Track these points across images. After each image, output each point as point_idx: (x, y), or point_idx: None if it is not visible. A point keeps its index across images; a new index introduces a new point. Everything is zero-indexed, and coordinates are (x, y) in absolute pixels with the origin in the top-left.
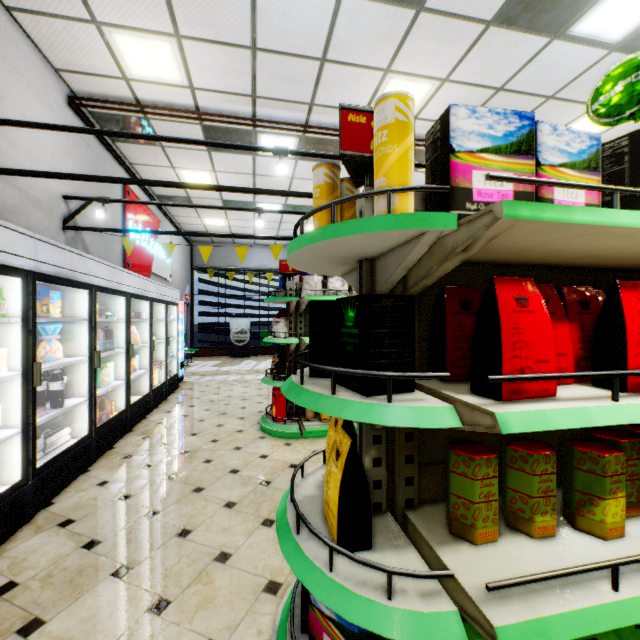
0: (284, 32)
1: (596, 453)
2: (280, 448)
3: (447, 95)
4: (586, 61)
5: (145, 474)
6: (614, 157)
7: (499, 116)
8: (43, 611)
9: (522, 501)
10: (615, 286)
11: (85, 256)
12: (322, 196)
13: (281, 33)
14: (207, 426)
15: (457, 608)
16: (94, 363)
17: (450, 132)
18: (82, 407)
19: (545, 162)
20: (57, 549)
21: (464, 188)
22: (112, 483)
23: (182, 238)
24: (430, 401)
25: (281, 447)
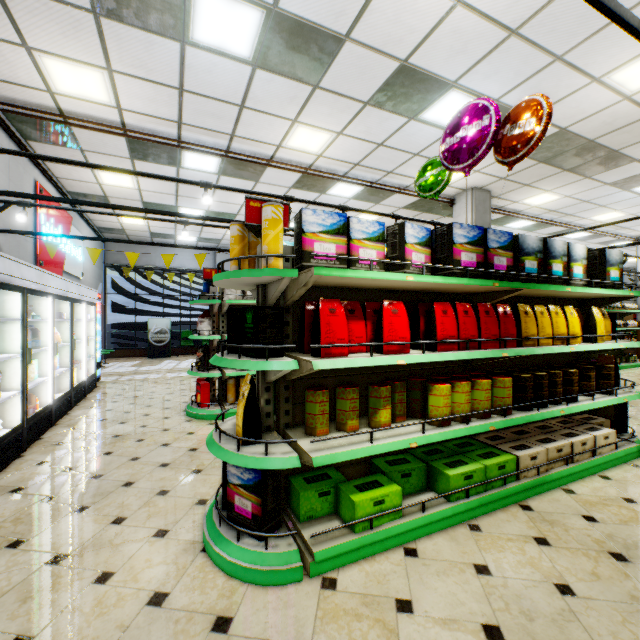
0: (208, 83)
1: (378, 387)
2: (205, 427)
3: (343, 143)
4: (435, 136)
5: (82, 453)
6: (394, 234)
7: (328, 215)
8: (23, 535)
9: (343, 414)
10: (382, 303)
11: (20, 262)
12: (236, 243)
13: (206, 83)
14: (134, 416)
15: (302, 461)
16: (26, 359)
17: (303, 222)
18: (13, 400)
19: (354, 238)
20: (17, 505)
21: (310, 251)
22: (51, 462)
23: (94, 234)
24: (288, 359)
25: (206, 426)
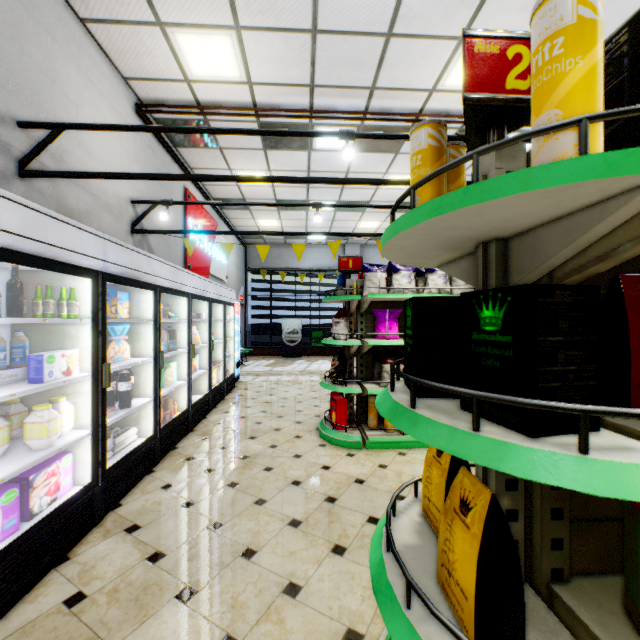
0: (347, 8)
1: None
2: (342, 459)
3: None
4: None
5: (206, 479)
6: None
7: None
8: (108, 634)
9: None
10: None
11: (150, 257)
12: (425, 164)
13: (344, 9)
14: (265, 429)
15: None
16: (158, 364)
17: None
18: (147, 407)
19: None
20: (123, 558)
21: None
22: (175, 487)
23: (237, 240)
24: None
25: (343, 458)
